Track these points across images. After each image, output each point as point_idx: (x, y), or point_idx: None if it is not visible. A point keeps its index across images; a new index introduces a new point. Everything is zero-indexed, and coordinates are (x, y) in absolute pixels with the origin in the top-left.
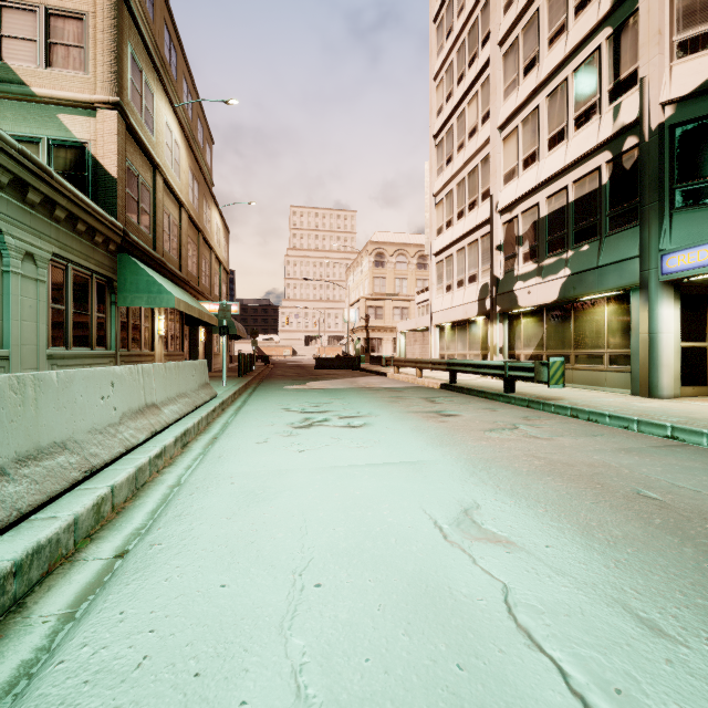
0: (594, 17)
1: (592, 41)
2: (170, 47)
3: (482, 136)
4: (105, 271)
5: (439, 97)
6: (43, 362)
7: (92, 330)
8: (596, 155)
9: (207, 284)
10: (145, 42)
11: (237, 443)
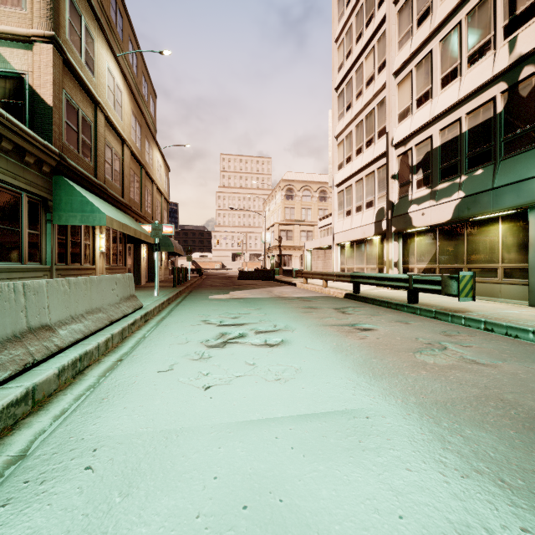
0: None
1: None
2: (116, 11)
3: (379, 83)
4: (38, 191)
5: (340, 56)
6: None
7: (23, 245)
8: (491, 87)
9: (149, 211)
10: None
11: (136, 371)
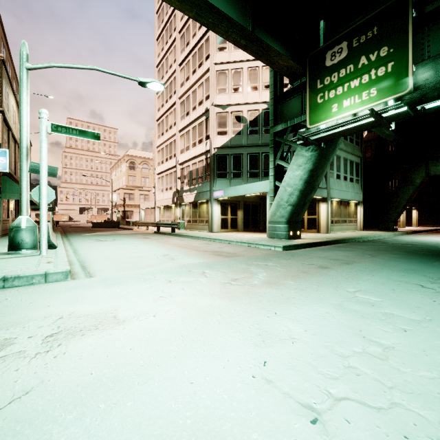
0: (202, 111)
1: (202, 118)
2: (3, 49)
3: (174, 131)
4: None
5: (159, 103)
6: None
7: None
8: (203, 155)
9: None
10: (8, 74)
11: (81, 243)
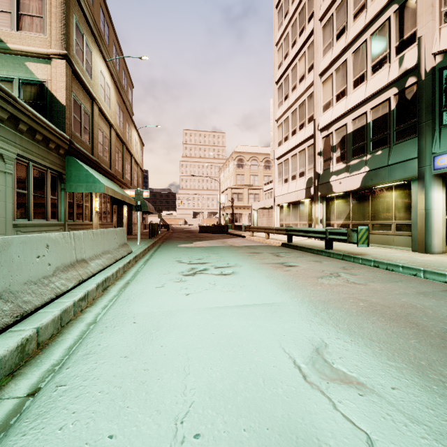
0: None
1: (384, 14)
2: (104, 23)
3: (308, 81)
4: (57, 168)
5: (279, 57)
6: (10, 229)
7: (47, 207)
8: (387, 90)
9: (129, 178)
10: (85, 16)
11: (142, 287)
